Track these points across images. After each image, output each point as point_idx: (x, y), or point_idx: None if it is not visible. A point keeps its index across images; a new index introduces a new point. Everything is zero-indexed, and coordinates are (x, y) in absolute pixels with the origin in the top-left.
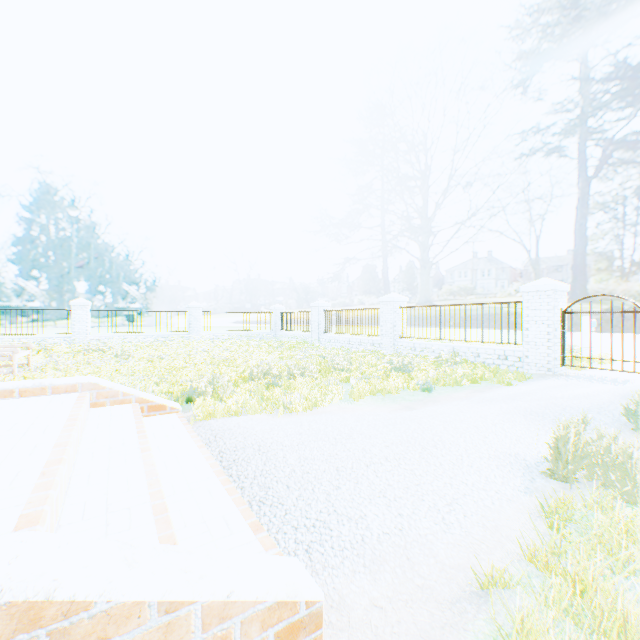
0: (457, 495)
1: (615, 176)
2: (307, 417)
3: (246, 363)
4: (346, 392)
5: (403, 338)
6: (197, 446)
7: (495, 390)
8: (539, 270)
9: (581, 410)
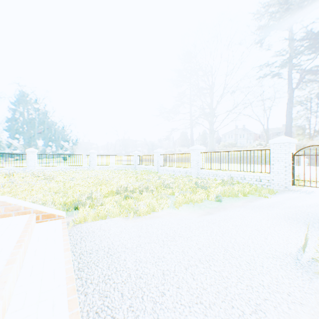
0: (259, 300)
1: (309, 86)
2: (146, 221)
3: (116, 183)
4: (171, 201)
5: (202, 169)
6: (64, 249)
7: (259, 200)
8: (270, 134)
9: (318, 216)
